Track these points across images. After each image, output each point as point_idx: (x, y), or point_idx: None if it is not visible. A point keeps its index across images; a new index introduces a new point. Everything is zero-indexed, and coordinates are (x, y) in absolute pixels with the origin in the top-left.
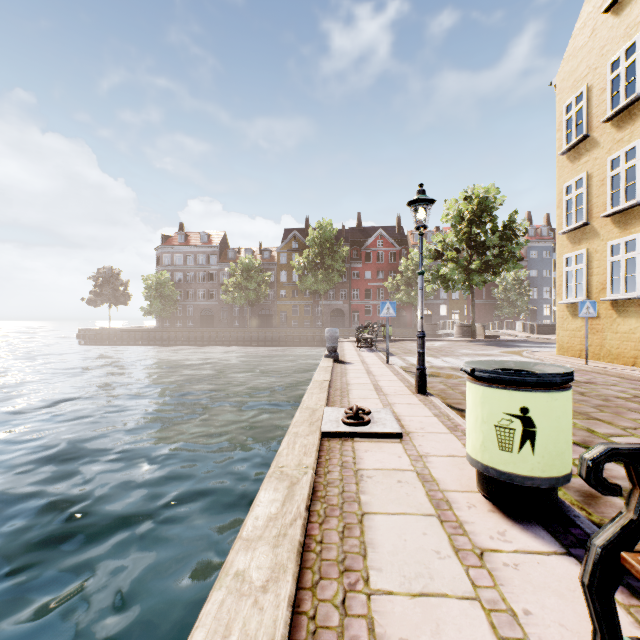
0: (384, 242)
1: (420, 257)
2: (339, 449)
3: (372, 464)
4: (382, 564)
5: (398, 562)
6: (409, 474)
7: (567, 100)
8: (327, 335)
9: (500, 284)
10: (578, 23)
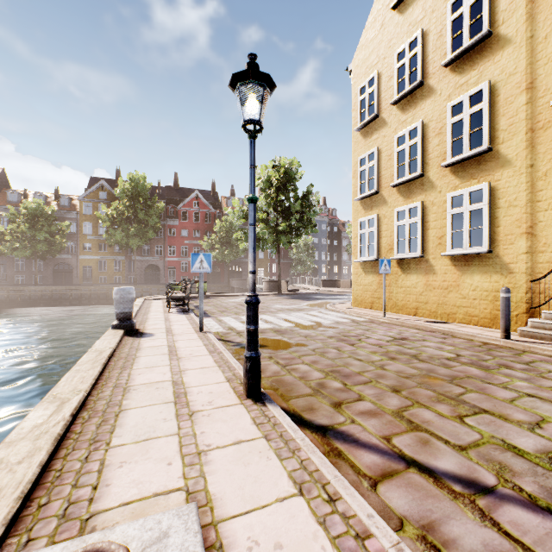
0: (200, 203)
1: (251, 173)
2: None
3: None
4: None
5: None
6: None
7: (361, 84)
8: (116, 297)
9: (295, 247)
10: (370, 17)
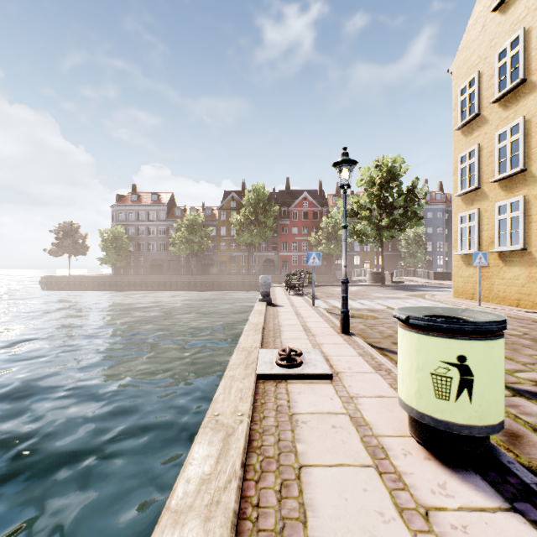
0: (308, 203)
1: (344, 212)
2: (274, 392)
3: (306, 407)
4: (324, 533)
5: (341, 529)
6: (342, 418)
7: (461, 84)
8: (261, 281)
9: (403, 239)
10: (471, 20)
